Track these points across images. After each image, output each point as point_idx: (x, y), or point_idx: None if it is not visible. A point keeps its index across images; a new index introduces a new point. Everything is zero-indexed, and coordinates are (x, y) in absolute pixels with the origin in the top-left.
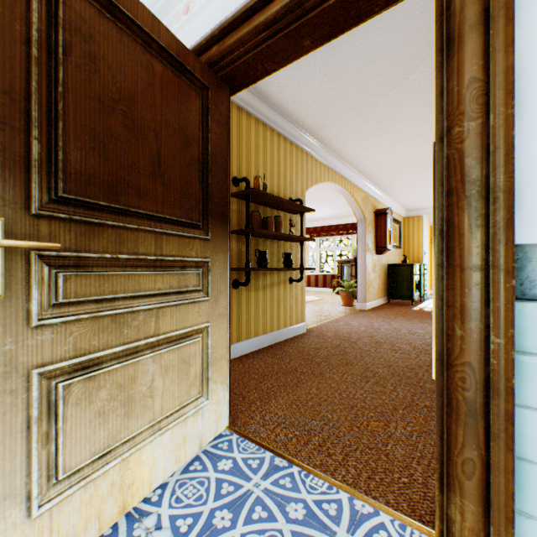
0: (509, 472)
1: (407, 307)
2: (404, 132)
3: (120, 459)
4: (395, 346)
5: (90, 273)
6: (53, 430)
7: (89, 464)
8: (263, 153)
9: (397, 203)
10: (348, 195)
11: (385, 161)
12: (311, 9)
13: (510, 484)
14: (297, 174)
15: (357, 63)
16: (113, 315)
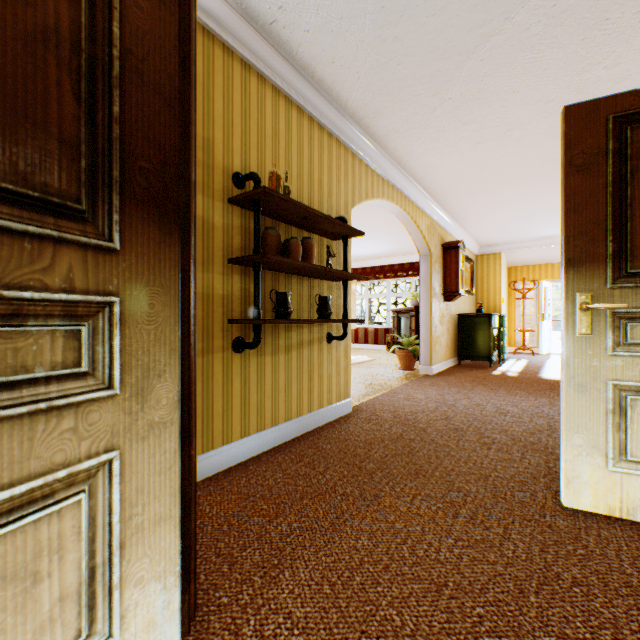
0: None
1: (485, 371)
2: (493, 123)
3: None
4: (485, 437)
5: None
6: None
7: None
8: (286, 143)
9: (469, 236)
10: (409, 220)
11: (460, 172)
12: None
13: None
14: (339, 181)
15: None
16: None
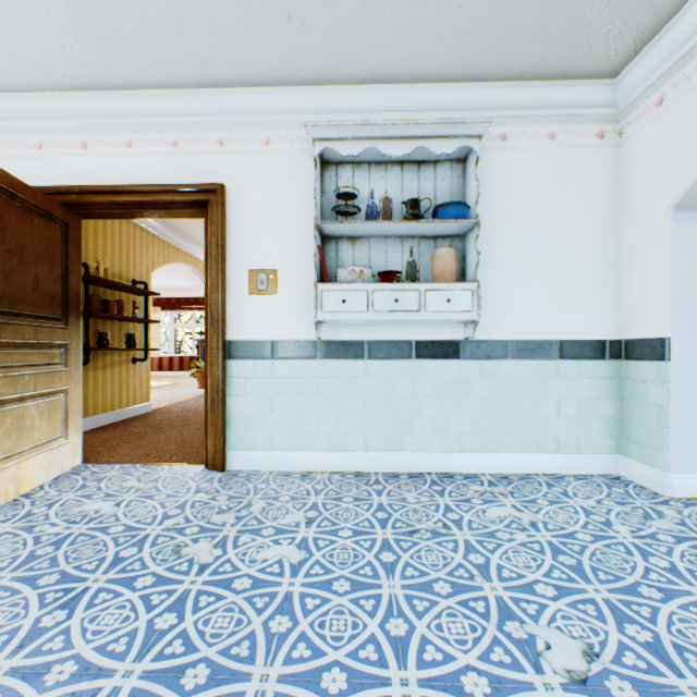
0: (222, 417)
1: None
2: None
3: (18, 461)
4: None
5: (3, 351)
6: None
7: (2, 460)
8: (104, 236)
9: None
10: (203, 275)
11: None
12: (149, 208)
13: (223, 421)
14: (143, 255)
15: None
16: (14, 376)
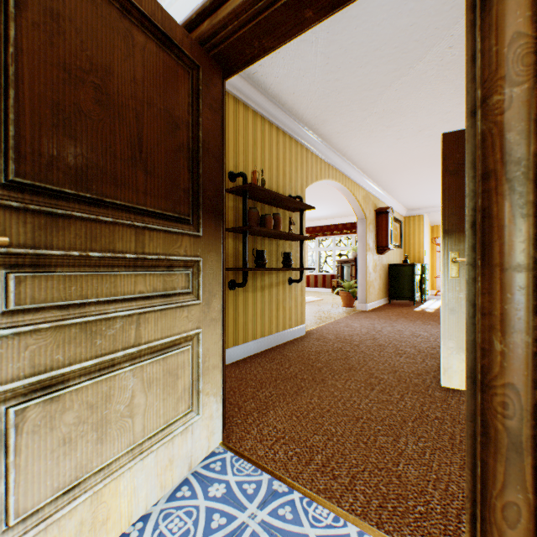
0: None
1: (408, 308)
2: (408, 126)
3: (91, 492)
4: (399, 350)
5: (51, 273)
6: (2, 465)
7: (51, 502)
8: (262, 148)
9: (398, 202)
10: (349, 193)
11: (387, 158)
12: None
13: None
14: (297, 170)
15: (361, 50)
16: (83, 323)
